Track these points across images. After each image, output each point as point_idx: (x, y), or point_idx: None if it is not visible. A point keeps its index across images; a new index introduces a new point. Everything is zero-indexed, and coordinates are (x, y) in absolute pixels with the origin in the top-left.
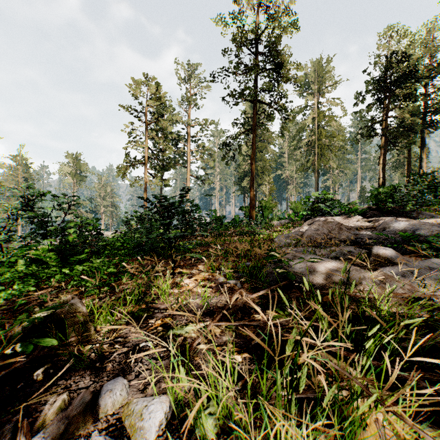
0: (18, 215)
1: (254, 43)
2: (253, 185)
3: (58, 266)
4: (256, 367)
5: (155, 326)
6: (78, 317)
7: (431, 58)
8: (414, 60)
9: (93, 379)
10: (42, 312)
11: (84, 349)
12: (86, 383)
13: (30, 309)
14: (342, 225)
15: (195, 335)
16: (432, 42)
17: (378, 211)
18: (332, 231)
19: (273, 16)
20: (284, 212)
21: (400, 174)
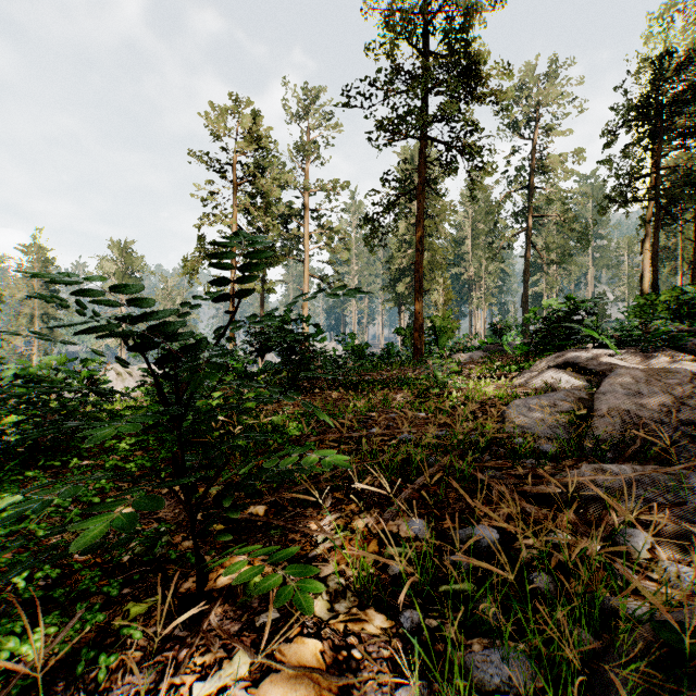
0: None
1: (422, 32)
2: (420, 289)
3: None
4: None
5: None
6: None
7: None
8: None
9: None
10: None
11: None
12: None
13: None
14: None
15: None
16: None
17: None
18: (686, 399)
19: None
20: (474, 336)
21: (668, 271)
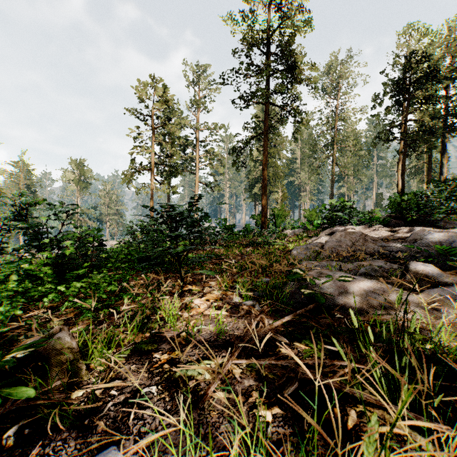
0: (10, 225)
1: (266, 42)
2: (265, 192)
3: (53, 282)
4: (301, 450)
5: (160, 362)
6: (66, 355)
7: (453, 58)
8: (434, 60)
9: (79, 445)
10: (19, 352)
11: (72, 396)
12: (69, 453)
13: (14, 338)
14: (366, 236)
15: (210, 378)
16: (453, 42)
17: (401, 220)
18: (356, 242)
19: (287, 13)
20: (297, 220)
21: (419, 180)
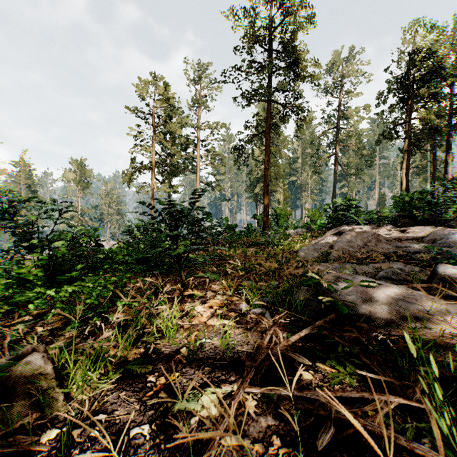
0: None
1: (268, 39)
2: (267, 191)
3: (43, 286)
4: None
5: (155, 389)
6: (37, 384)
7: None
8: (439, 57)
9: None
10: None
11: (41, 439)
12: None
13: None
14: (379, 236)
15: (217, 414)
16: None
17: (410, 219)
18: (368, 243)
19: (289, 9)
20: (300, 220)
21: (422, 180)
